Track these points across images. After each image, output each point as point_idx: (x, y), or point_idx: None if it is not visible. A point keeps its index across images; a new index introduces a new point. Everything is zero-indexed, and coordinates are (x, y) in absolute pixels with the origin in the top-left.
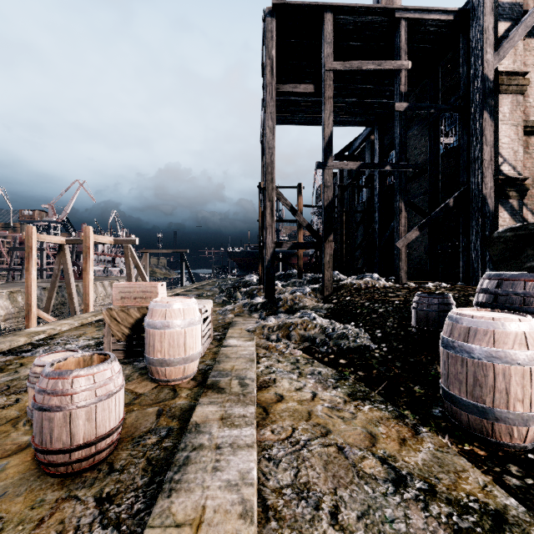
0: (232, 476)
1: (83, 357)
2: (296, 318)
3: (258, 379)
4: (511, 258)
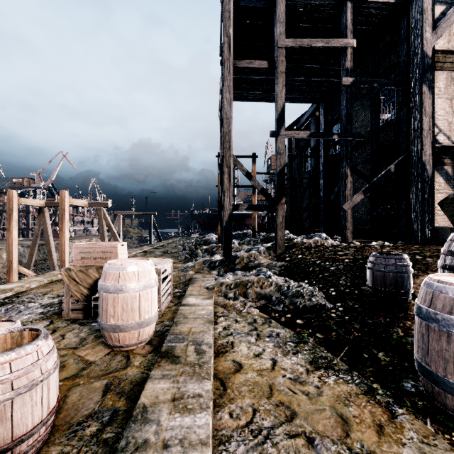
0: None
1: (11, 333)
2: (252, 276)
3: (215, 342)
4: None
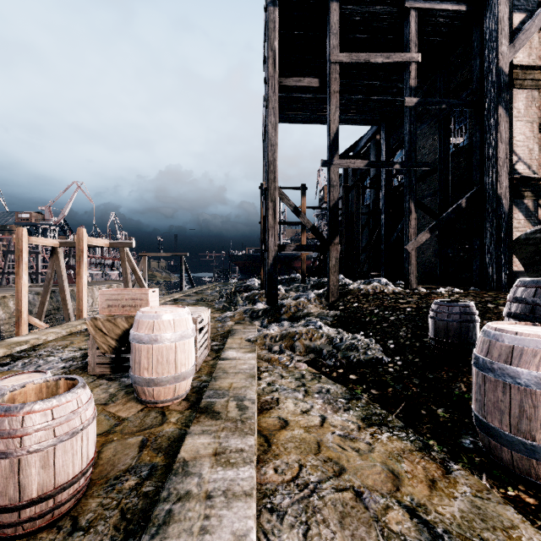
0: (224, 540)
1: (47, 383)
2: (301, 326)
3: (259, 399)
4: None
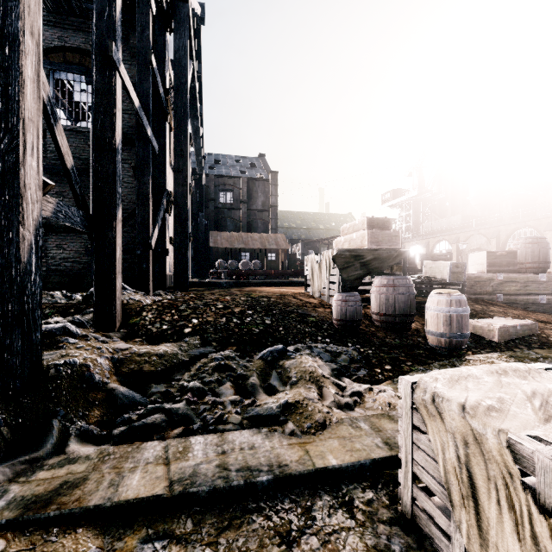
0: None
1: None
2: (287, 361)
3: None
4: (347, 268)
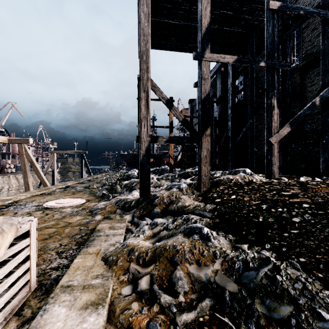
0: None
1: None
2: (180, 235)
3: None
4: None
